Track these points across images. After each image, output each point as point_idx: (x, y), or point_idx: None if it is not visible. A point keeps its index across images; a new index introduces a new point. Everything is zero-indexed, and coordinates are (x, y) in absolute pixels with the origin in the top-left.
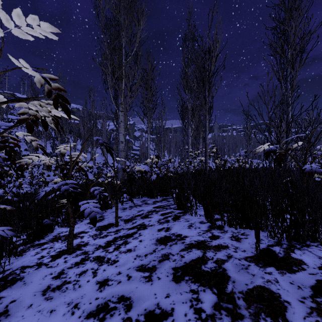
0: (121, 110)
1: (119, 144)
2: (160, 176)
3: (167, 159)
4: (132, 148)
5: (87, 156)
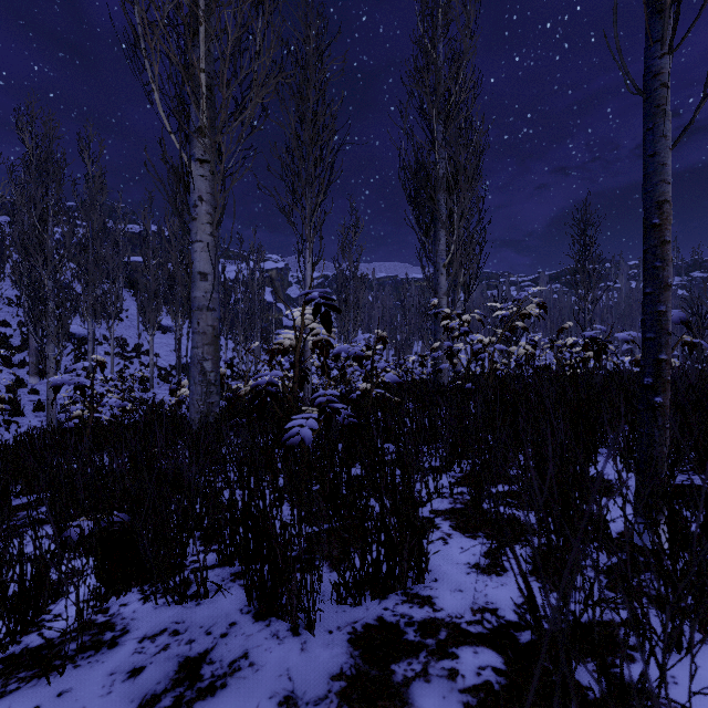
0: (200, 158)
1: (193, 284)
2: (343, 418)
3: (366, 345)
4: (280, 323)
5: (169, 340)
